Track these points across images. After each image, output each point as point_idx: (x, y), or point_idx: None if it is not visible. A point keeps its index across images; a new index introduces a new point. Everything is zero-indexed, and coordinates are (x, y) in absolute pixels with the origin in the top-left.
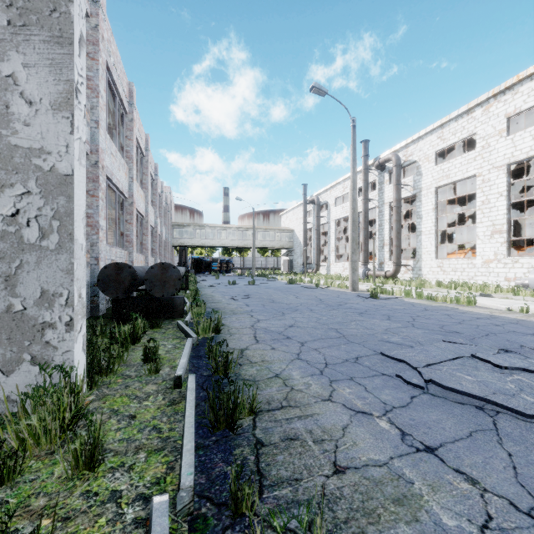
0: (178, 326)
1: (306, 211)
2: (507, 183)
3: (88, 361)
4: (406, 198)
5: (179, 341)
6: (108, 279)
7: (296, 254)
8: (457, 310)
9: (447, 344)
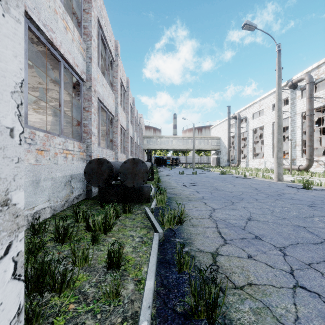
0: (146, 213)
1: (230, 124)
2: None
3: (58, 256)
4: (318, 108)
5: (146, 232)
6: (92, 172)
7: (222, 154)
8: None
9: None
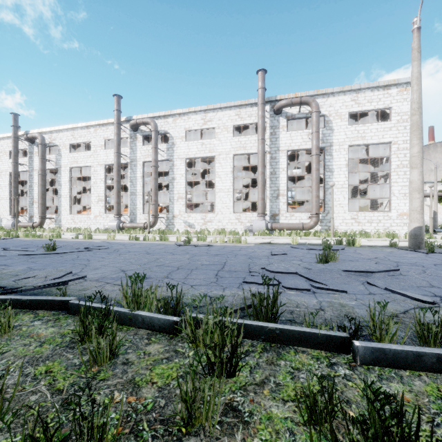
0: None
1: None
2: (105, 174)
3: None
4: (52, 169)
5: None
6: None
7: None
8: (44, 240)
9: (2, 249)
